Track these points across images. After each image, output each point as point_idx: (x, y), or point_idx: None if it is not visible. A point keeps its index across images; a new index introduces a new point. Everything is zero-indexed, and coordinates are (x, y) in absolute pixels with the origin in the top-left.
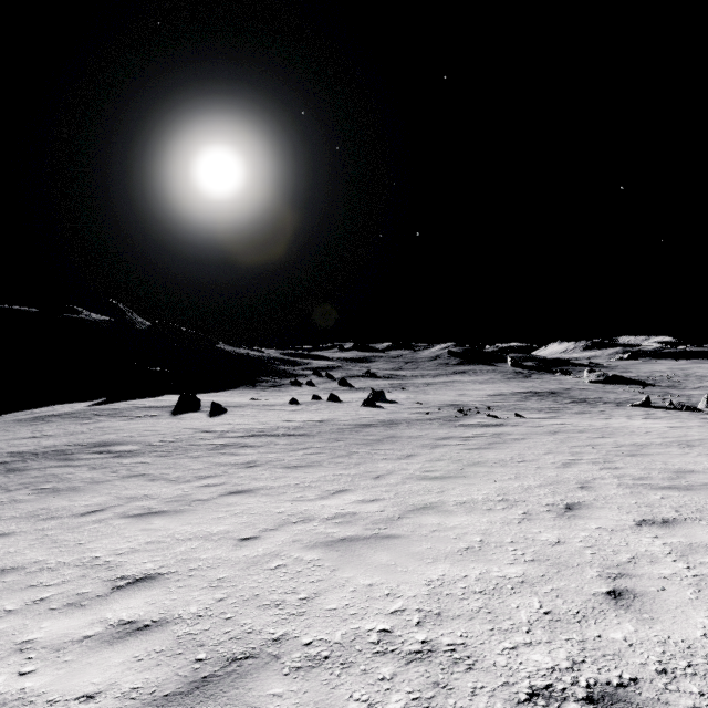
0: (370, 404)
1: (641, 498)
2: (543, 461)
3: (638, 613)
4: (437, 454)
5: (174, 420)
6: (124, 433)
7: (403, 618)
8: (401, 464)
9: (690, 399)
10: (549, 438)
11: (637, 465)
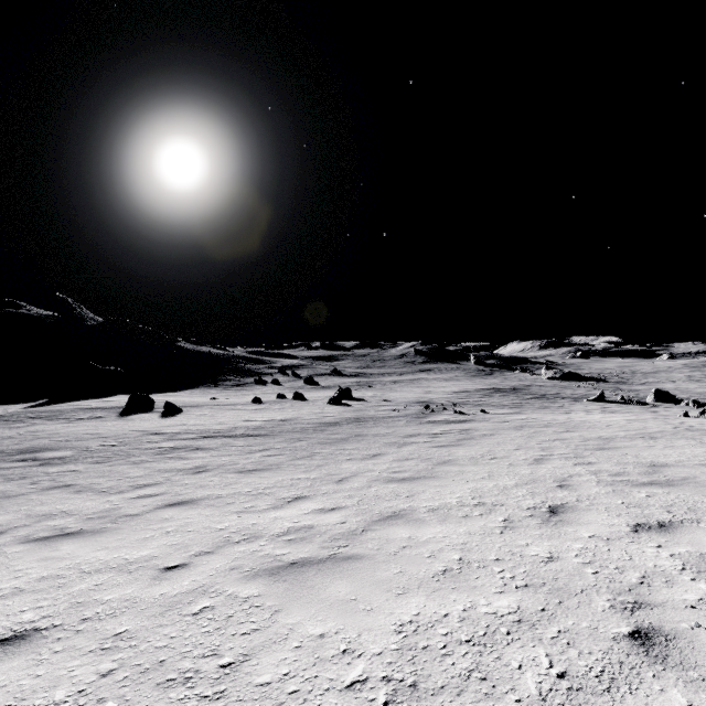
0: (336, 402)
1: (626, 497)
2: (515, 458)
3: (682, 669)
4: (405, 452)
5: (120, 422)
6: (59, 437)
7: (363, 698)
8: (366, 464)
9: (639, 394)
10: (516, 433)
11: (610, 459)
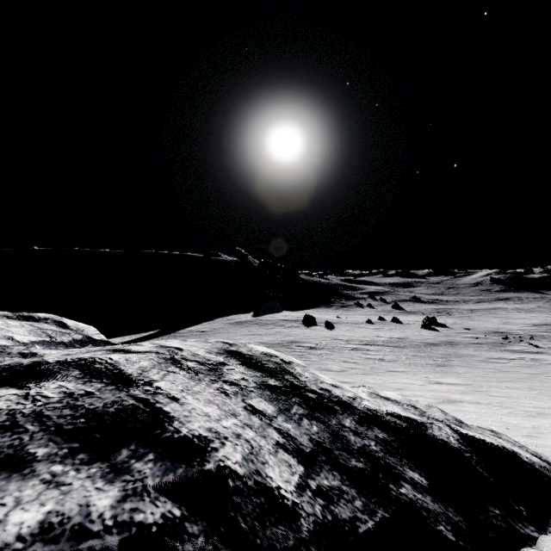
0: (427, 327)
1: None
2: None
3: None
4: (490, 366)
5: (311, 331)
6: (295, 336)
7: (491, 402)
8: (469, 369)
9: None
10: None
11: None
